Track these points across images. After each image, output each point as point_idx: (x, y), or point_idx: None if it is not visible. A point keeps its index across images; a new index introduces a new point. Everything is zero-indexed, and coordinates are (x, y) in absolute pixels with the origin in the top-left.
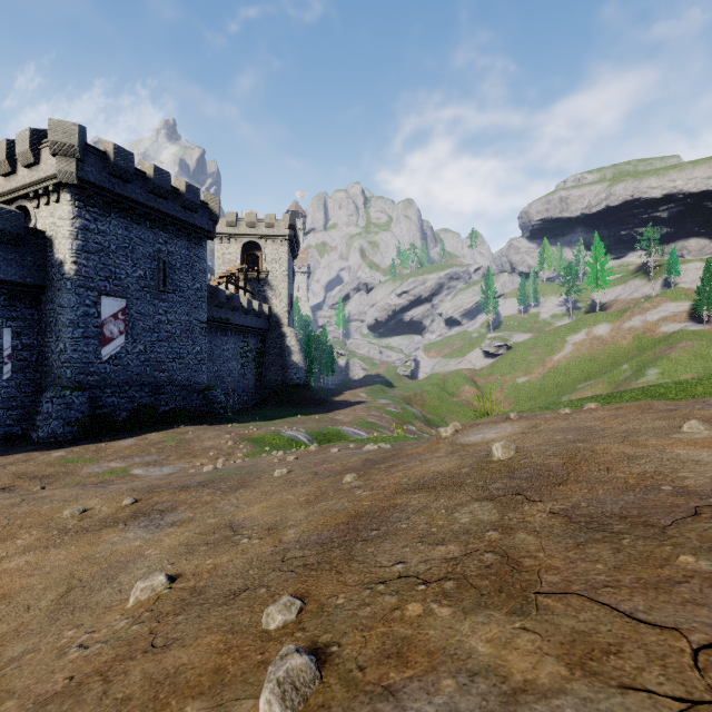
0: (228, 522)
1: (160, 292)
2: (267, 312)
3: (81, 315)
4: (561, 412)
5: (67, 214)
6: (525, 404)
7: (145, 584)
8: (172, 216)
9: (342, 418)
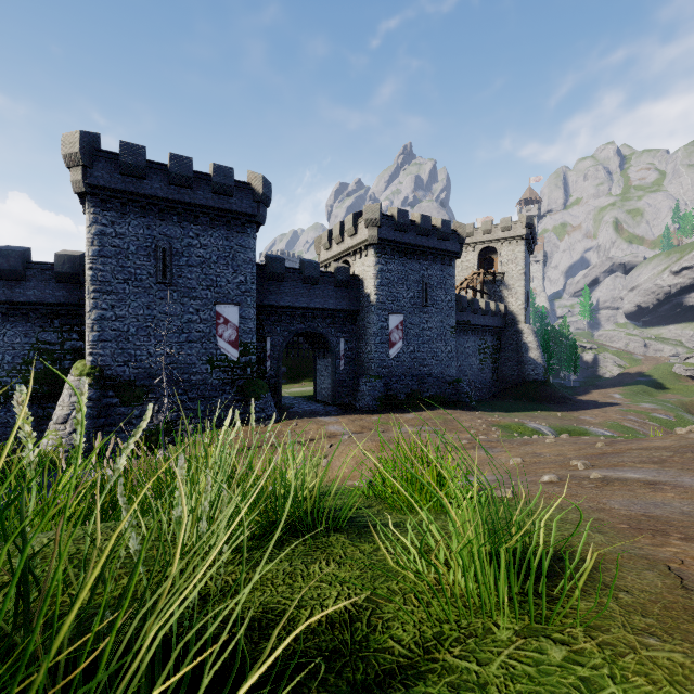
0: (532, 452)
1: (423, 306)
2: (503, 310)
3: (379, 328)
4: None
5: (372, 263)
6: None
7: (514, 459)
8: (432, 248)
9: (588, 419)
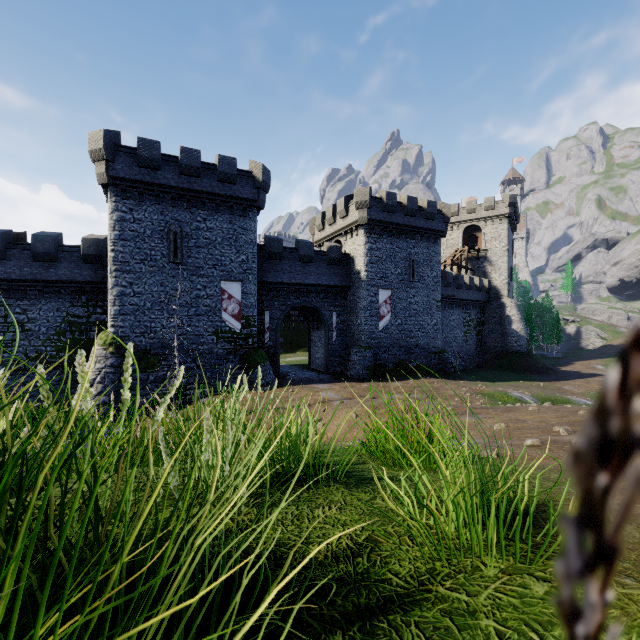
0: (515, 419)
1: (410, 282)
2: (486, 285)
3: (369, 302)
4: None
5: (362, 242)
6: None
7: (498, 425)
8: (418, 227)
9: (571, 389)
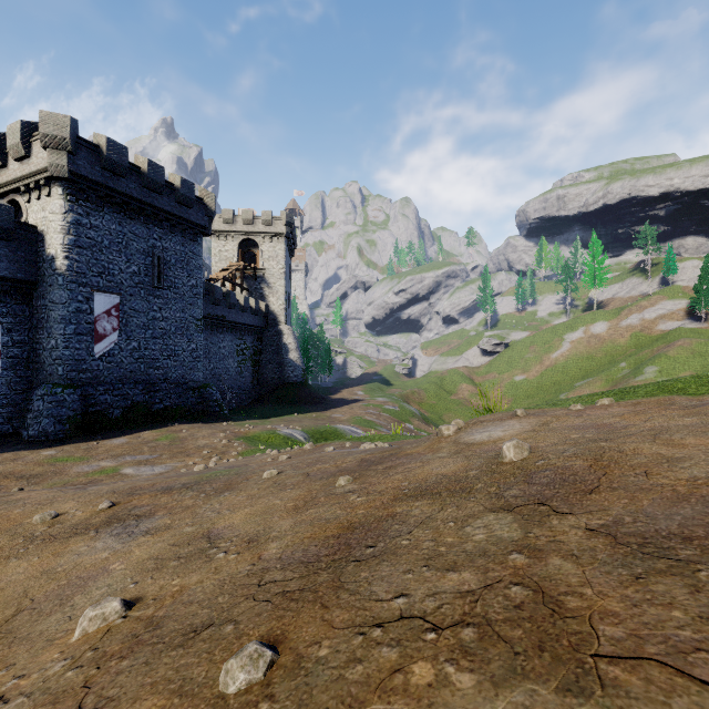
0: (206, 531)
1: (155, 288)
2: (264, 309)
3: (73, 311)
4: (572, 408)
5: (58, 208)
6: (523, 402)
7: (94, 612)
8: (167, 211)
9: (339, 416)
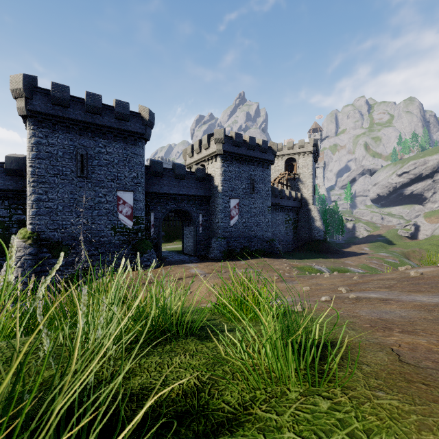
0: (316, 283)
1: (251, 194)
2: (299, 197)
3: (223, 207)
4: None
5: (219, 166)
6: None
7: (305, 287)
8: (256, 157)
9: (349, 263)
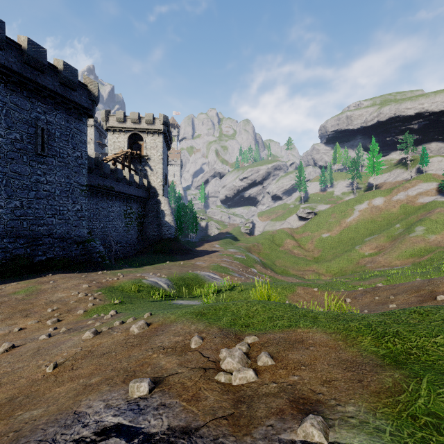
0: None
1: (38, 155)
2: (146, 184)
3: None
4: None
5: None
6: (329, 252)
7: None
8: (50, 89)
9: (201, 264)
